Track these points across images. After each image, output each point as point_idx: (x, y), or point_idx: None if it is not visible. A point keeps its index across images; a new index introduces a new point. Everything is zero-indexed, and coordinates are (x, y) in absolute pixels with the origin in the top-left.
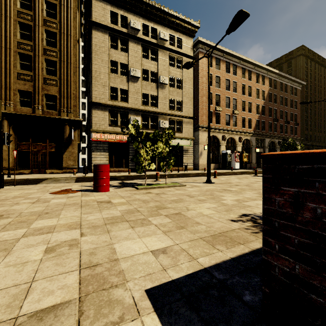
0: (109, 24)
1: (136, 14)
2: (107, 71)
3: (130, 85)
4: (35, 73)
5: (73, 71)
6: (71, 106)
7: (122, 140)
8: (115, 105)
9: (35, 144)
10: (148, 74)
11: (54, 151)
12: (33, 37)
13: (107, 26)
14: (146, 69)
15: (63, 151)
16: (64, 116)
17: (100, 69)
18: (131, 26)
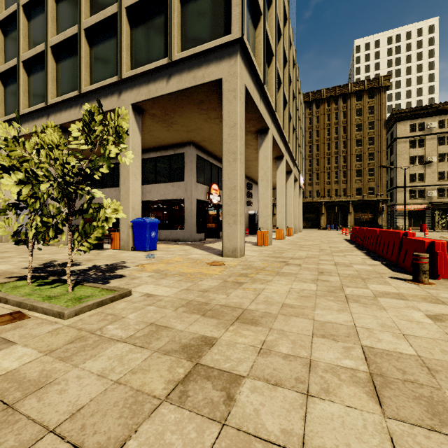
0: (409, 133)
1: (432, 116)
2: (407, 164)
3: (426, 169)
4: (363, 178)
5: (383, 170)
6: (382, 191)
7: (419, 208)
8: (413, 186)
9: (362, 214)
10: (444, 156)
11: (372, 217)
12: (362, 159)
13: (407, 136)
14: (442, 152)
15: (378, 217)
16: (378, 197)
17: (401, 164)
18: (427, 128)
